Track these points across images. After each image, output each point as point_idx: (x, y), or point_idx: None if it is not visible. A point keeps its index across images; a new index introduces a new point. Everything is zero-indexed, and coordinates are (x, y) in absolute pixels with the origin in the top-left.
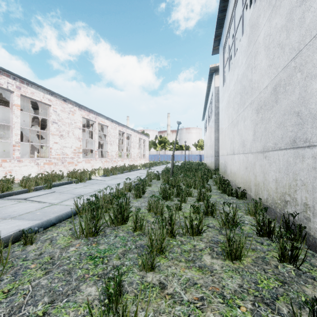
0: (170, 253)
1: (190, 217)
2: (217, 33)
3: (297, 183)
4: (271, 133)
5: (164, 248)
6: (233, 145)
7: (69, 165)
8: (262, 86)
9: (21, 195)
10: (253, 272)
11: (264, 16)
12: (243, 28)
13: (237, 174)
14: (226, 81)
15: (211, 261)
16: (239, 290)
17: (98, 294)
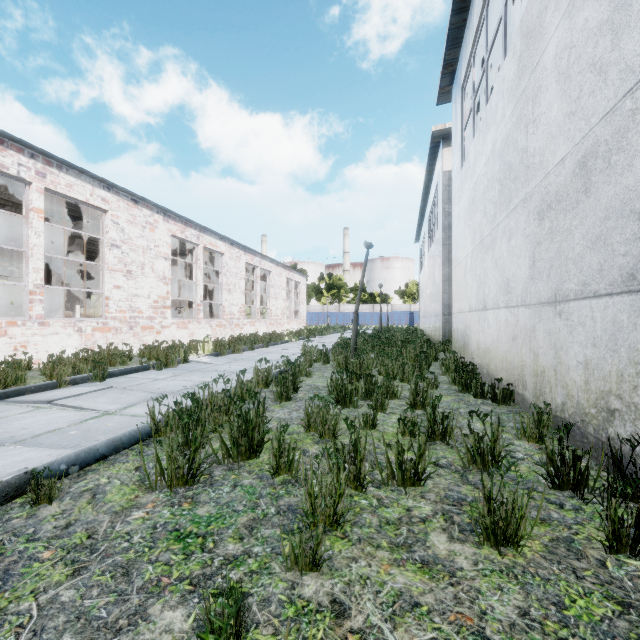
0: (354, 528)
1: (398, 444)
2: (449, 58)
3: (639, 369)
4: (574, 262)
5: (341, 516)
6: (483, 290)
7: (145, 332)
8: (552, 160)
9: (43, 394)
10: (550, 576)
11: (556, 8)
12: (507, 42)
13: (492, 351)
14: (467, 158)
15: (450, 548)
16: (521, 622)
17: (188, 630)
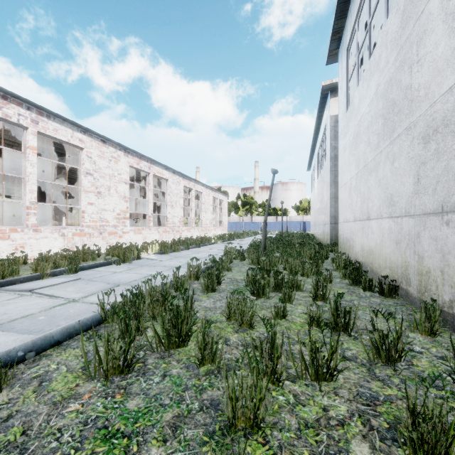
0: (274, 431)
1: (311, 342)
2: (337, 27)
3: None
4: None
5: (261, 420)
6: (366, 204)
7: (110, 236)
8: (439, 90)
9: (29, 283)
10: None
11: None
12: (389, 4)
13: (375, 253)
14: (352, 102)
15: None
16: None
17: None
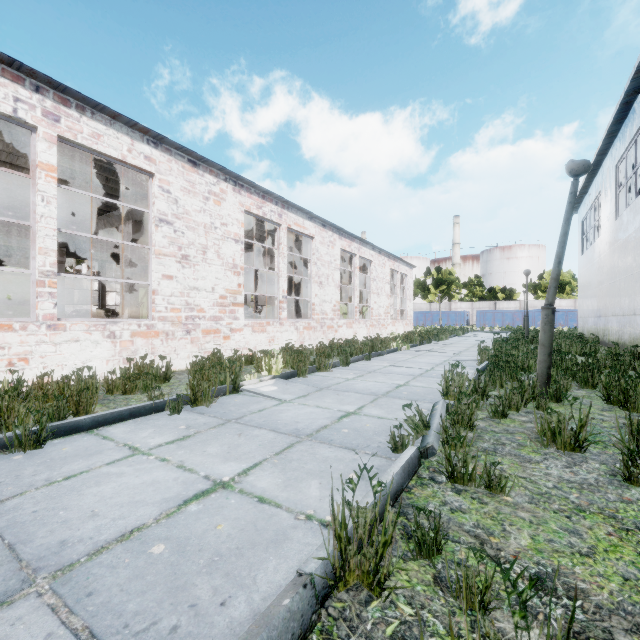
0: None
1: None
2: None
3: None
4: None
5: None
6: None
7: (207, 337)
8: None
9: None
10: None
11: None
12: None
13: None
14: None
15: None
16: None
17: None
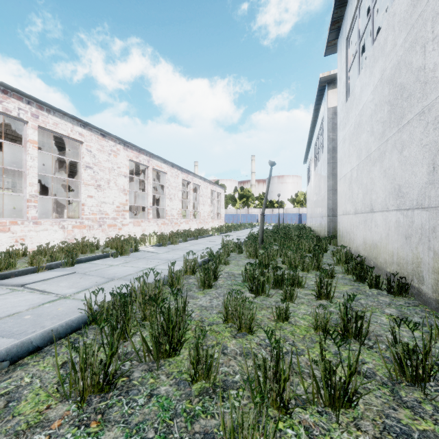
0: None
1: (325, 360)
2: (336, 16)
3: None
4: None
5: None
6: (369, 196)
7: (110, 229)
8: None
9: (23, 277)
10: None
11: None
12: None
13: (380, 247)
14: (352, 92)
15: None
16: None
17: None
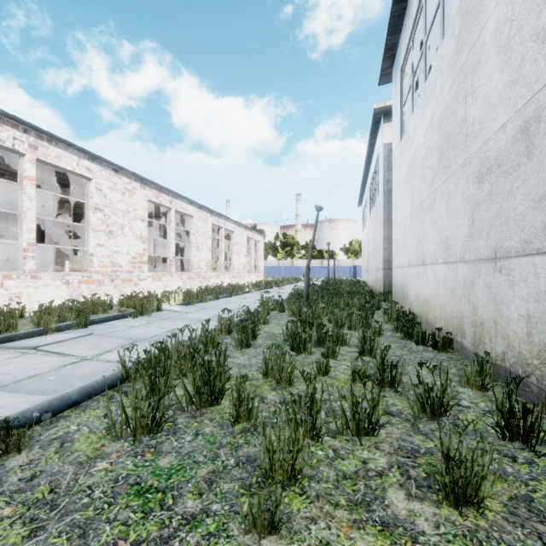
0: (312, 482)
1: (352, 396)
2: (390, 43)
3: None
4: (515, 221)
5: (299, 471)
6: (421, 247)
7: (124, 284)
8: (492, 127)
9: (30, 340)
10: (516, 543)
11: None
12: (445, 24)
13: (430, 302)
14: (406, 131)
15: (409, 508)
16: None
17: None
